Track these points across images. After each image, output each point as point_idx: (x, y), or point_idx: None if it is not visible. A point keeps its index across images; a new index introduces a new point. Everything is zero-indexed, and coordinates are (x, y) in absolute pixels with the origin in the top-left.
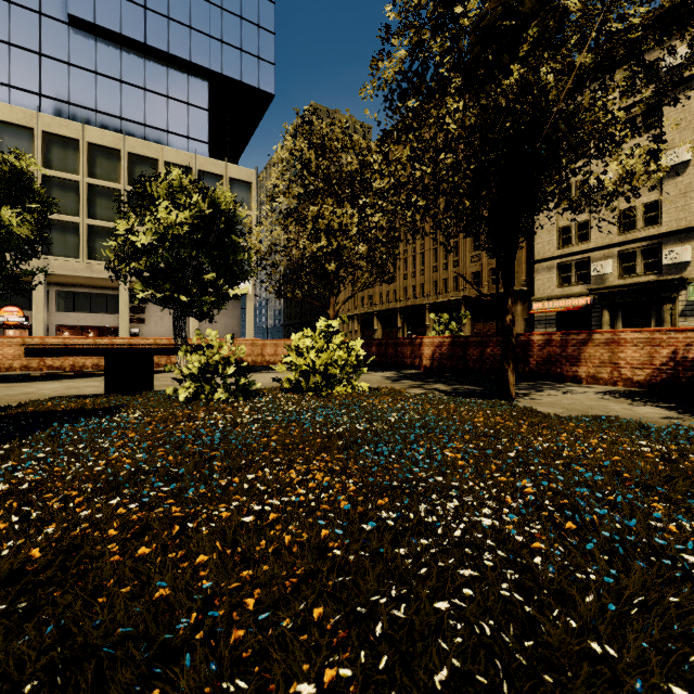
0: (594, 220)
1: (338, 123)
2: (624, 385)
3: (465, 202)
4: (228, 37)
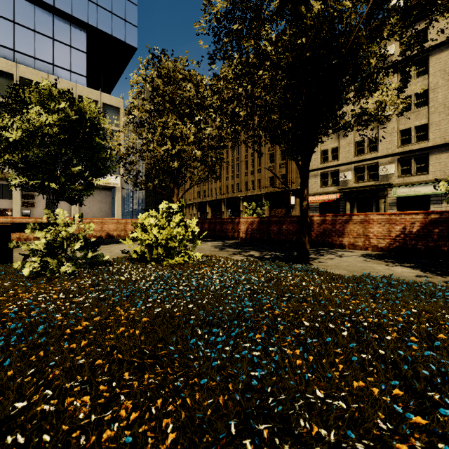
0: (341, 147)
1: (180, 61)
2: (372, 250)
3: (274, 117)
4: (102, 2)
